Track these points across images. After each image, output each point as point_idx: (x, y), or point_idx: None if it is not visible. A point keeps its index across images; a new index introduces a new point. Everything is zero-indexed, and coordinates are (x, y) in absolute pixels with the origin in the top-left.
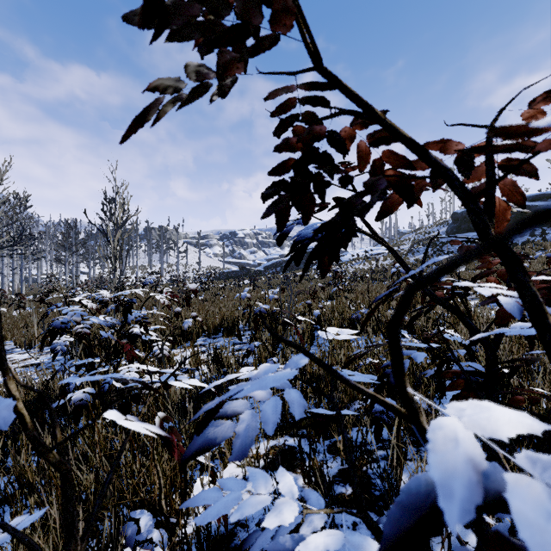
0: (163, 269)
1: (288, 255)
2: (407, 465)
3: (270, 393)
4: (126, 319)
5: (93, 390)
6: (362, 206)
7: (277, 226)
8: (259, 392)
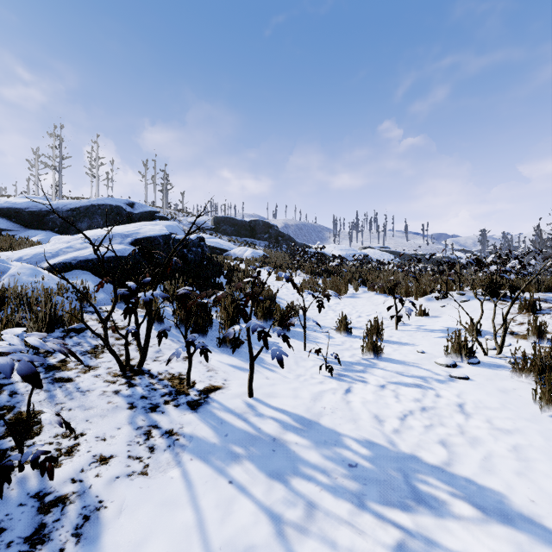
0: None
1: None
2: None
3: None
4: None
5: None
6: None
7: None
8: None
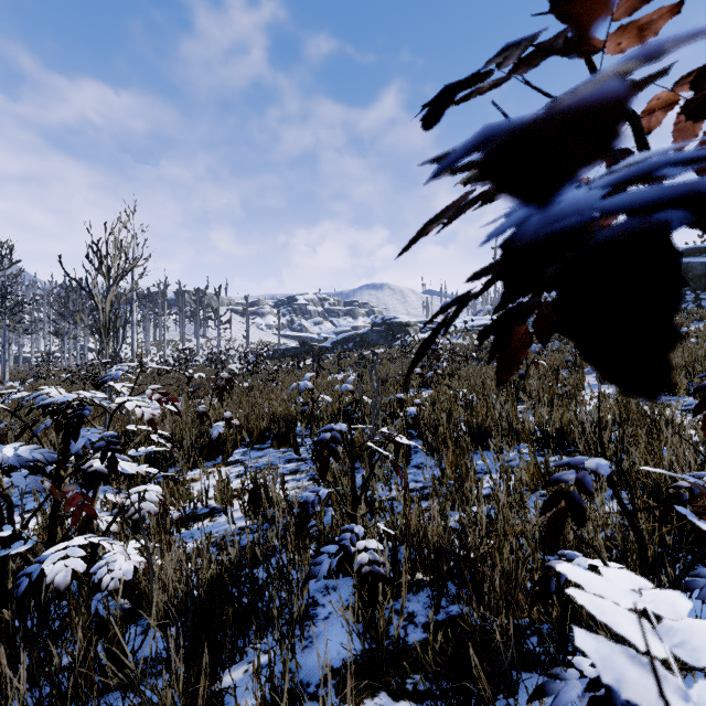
0: (199, 344)
1: (431, 318)
2: None
3: None
4: (66, 450)
5: None
6: None
7: None
8: None
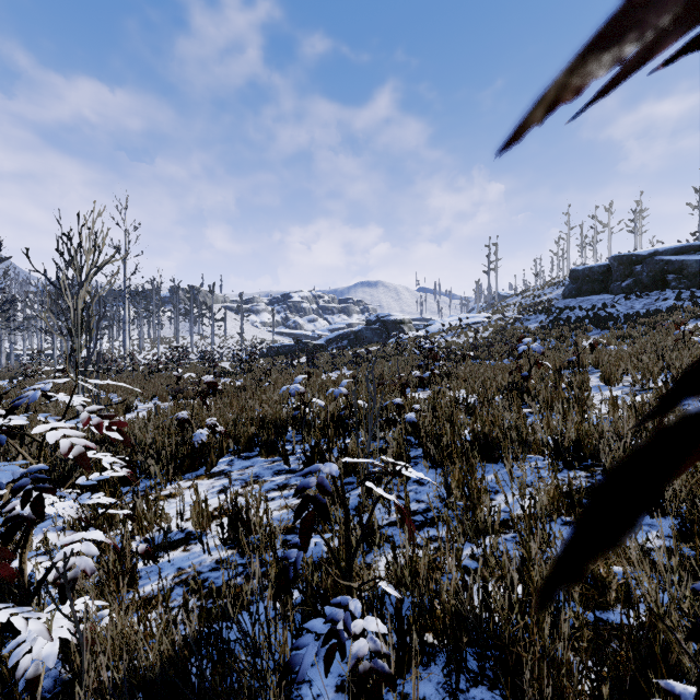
0: (193, 342)
1: None
2: None
3: None
4: None
5: None
6: None
7: None
8: None
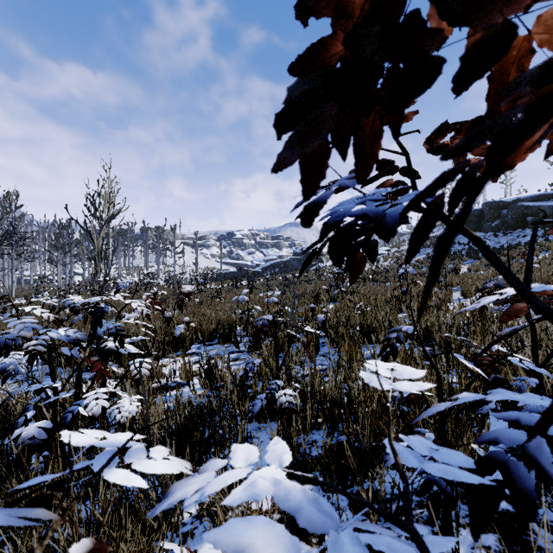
0: (159, 269)
1: (308, 249)
2: (461, 535)
3: (297, 552)
4: (95, 333)
5: (49, 423)
6: (515, 124)
7: (304, 188)
8: (272, 552)
